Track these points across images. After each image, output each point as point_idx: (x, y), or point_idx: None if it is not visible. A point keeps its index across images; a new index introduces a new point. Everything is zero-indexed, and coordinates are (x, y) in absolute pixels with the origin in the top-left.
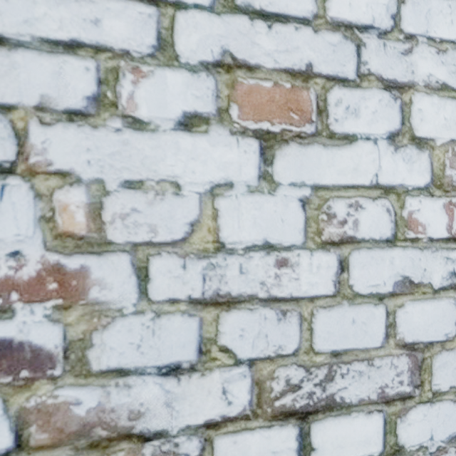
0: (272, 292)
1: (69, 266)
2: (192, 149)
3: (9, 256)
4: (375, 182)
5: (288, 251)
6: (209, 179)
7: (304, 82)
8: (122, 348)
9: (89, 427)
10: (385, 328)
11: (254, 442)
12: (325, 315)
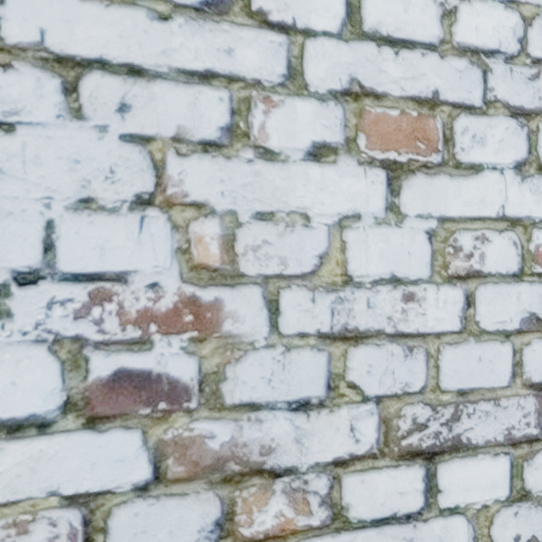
0: (399, 327)
1: (204, 299)
2: (320, 180)
3: (148, 288)
4: (501, 214)
5: (414, 285)
6: (338, 211)
7: (430, 110)
8: (254, 382)
9: (222, 461)
10: (511, 366)
11: (381, 482)
12: (452, 352)
